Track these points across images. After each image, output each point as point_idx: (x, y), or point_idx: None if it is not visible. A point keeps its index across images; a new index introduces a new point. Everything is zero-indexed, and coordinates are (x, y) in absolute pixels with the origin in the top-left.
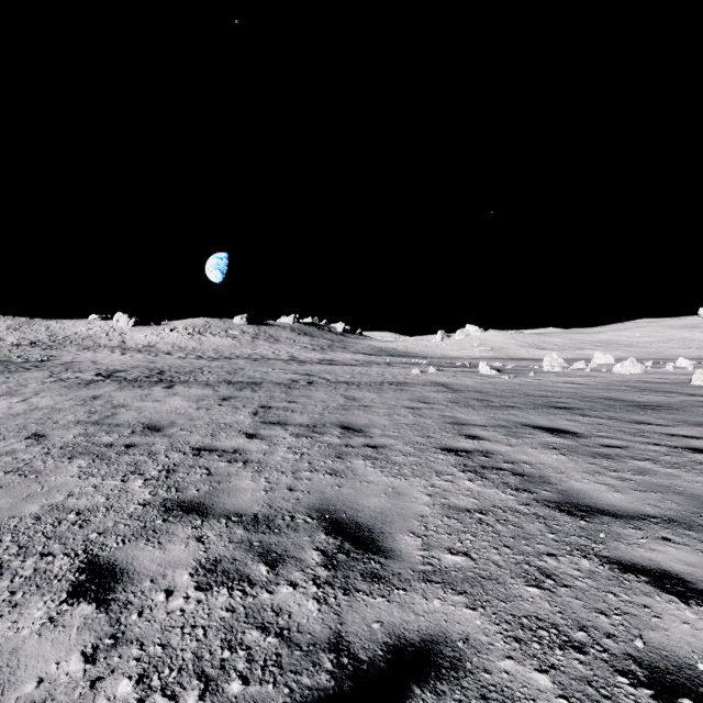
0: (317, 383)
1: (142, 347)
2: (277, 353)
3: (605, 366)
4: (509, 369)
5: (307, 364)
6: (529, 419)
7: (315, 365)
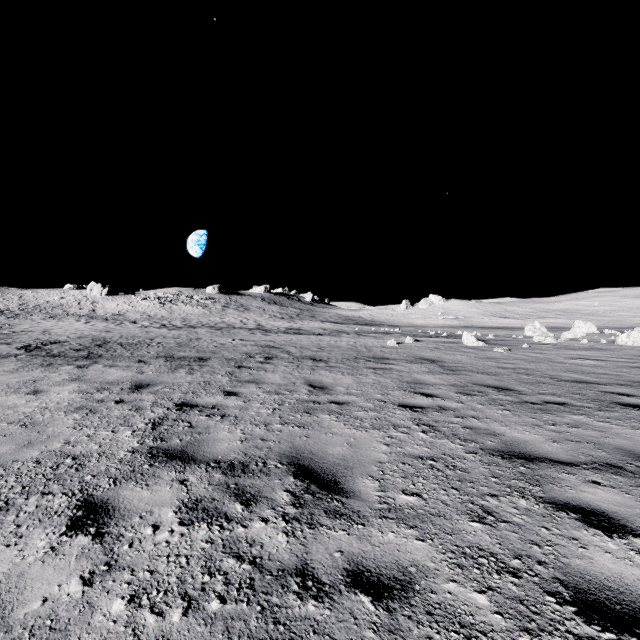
0: (277, 359)
1: (110, 316)
2: (244, 321)
3: (596, 336)
4: (492, 339)
5: (271, 333)
6: (630, 438)
7: (281, 334)
